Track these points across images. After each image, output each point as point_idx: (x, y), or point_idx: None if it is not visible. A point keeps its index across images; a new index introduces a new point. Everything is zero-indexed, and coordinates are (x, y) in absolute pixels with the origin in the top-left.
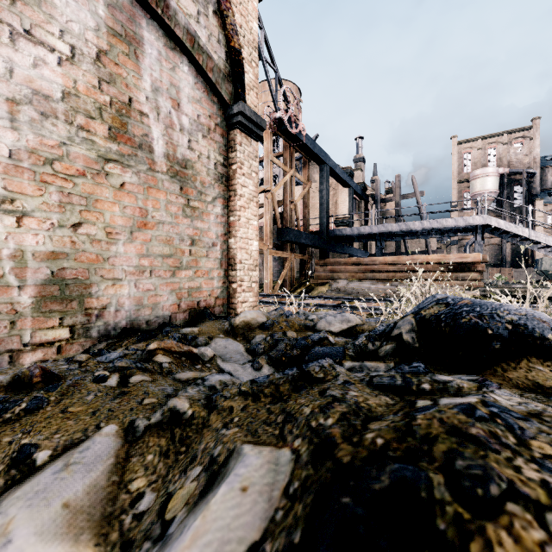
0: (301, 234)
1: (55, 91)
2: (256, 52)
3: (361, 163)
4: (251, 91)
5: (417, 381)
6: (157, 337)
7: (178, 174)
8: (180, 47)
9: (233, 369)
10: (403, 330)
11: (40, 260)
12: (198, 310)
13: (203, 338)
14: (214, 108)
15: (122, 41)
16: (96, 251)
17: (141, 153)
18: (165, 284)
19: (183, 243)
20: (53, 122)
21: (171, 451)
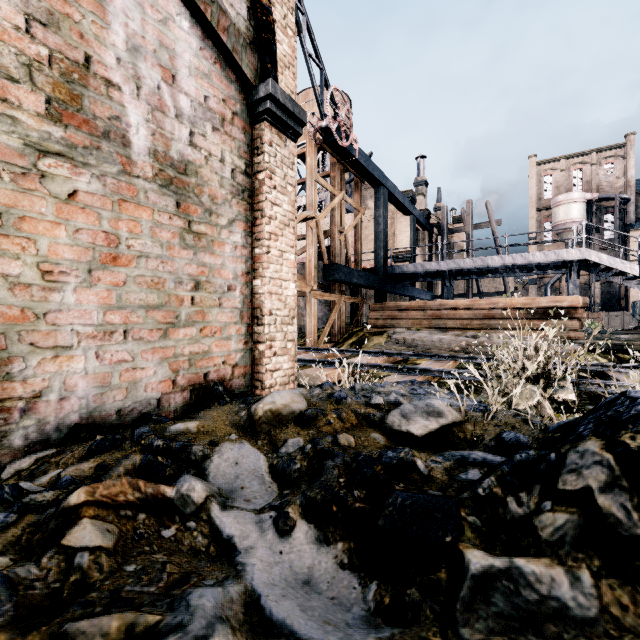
0: (353, 271)
1: None
2: (293, 15)
3: (423, 187)
4: (286, 70)
5: None
6: (122, 446)
7: (173, 183)
8: None
9: (238, 532)
10: (592, 483)
11: None
12: (206, 385)
13: (201, 446)
14: (231, 89)
15: None
16: (20, 302)
17: (107, 146)
18: (150, 350)
19: (181, 287)
20: None
21: None
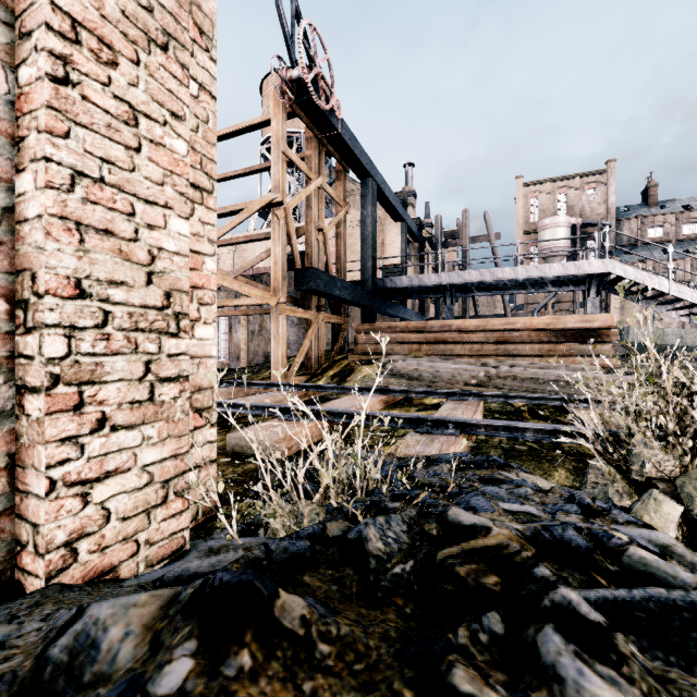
0: (334, 280)
1: None
2: None
3: (412, 198)
4: None
5: None
6: None
7: None
8: None
9: None
10: None
11: None
12: None
13: None
14: None
15: None
16: None
17: None
18: None
19: None
20: None
21: None
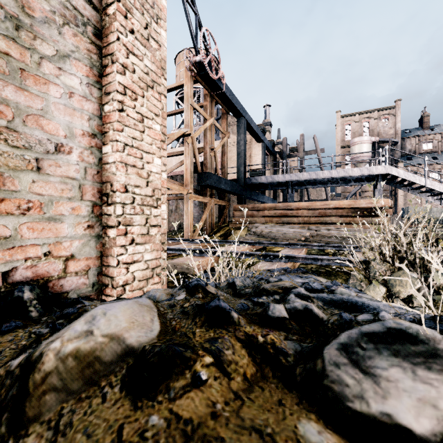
0: (221, 179)
1: None
2: None
3: (269, 127)
4: None
5: None
6: None
7: None
8: None
9: None
10: None
11: None
12: (7, 290)
13: None
14: None
15: None
16: None
17: None
18: None
19: None
20: None
21: None
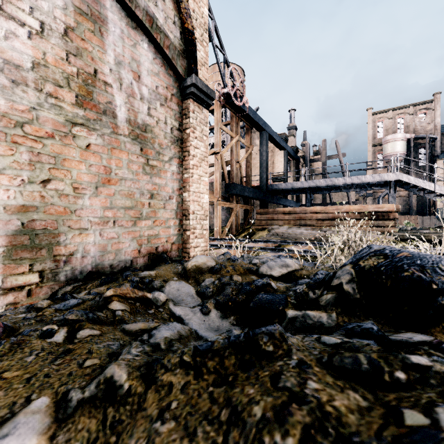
0: (245, 188)
1: (25, 62)
2: (207, 33)
3: (294, 130)
4: (202, 67)
5: (387, 367)
6: (117, 281)
7: (139, 137)
8: (140, 26)
9: (183, 313)
10: (343, 280)
11: (11, 213)
12: (157, 254)
13: (159, 281)
14: (170, 80)
15: (87, 20)
16: (64, 204)
17: (105, 118)
18: (127, 232)
19: (143, 197)
20: (24, 89)
21: (99, 441)
